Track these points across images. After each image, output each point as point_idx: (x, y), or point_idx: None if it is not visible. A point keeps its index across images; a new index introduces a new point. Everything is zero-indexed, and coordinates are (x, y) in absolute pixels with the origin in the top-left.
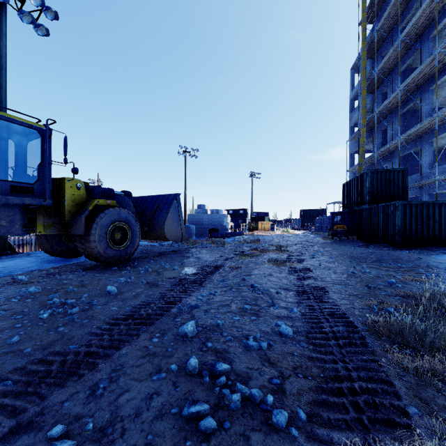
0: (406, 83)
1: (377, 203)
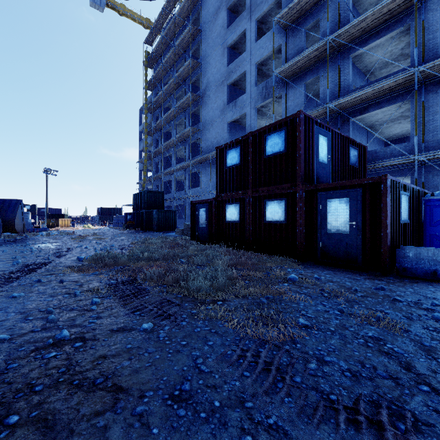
0: (165, 144)
1: (150, 209)
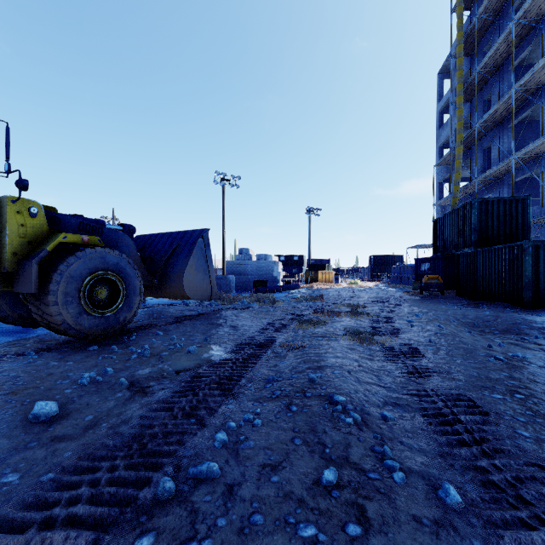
0: (523, 82)
1: (486, 245)
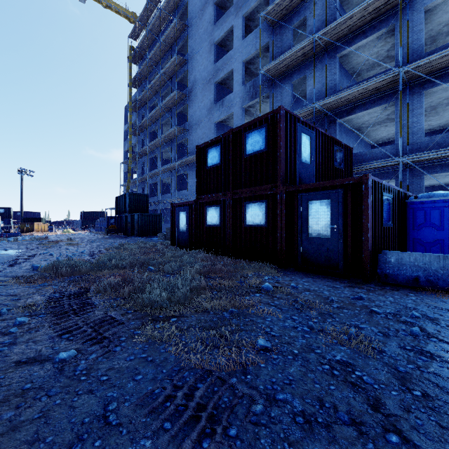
0: (151, 144)
1: (133, 213)
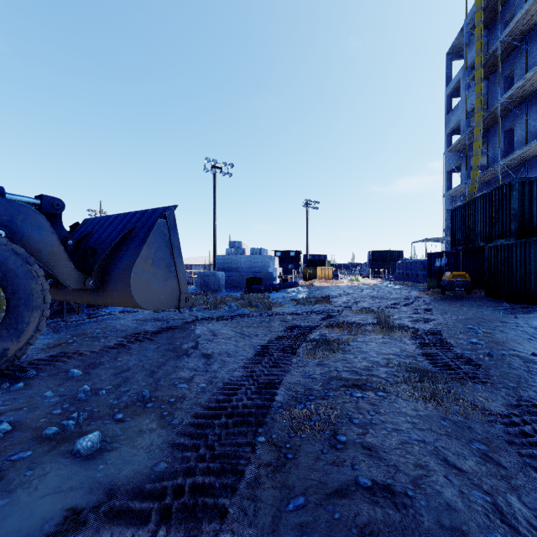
0: None
1: (530, 236)
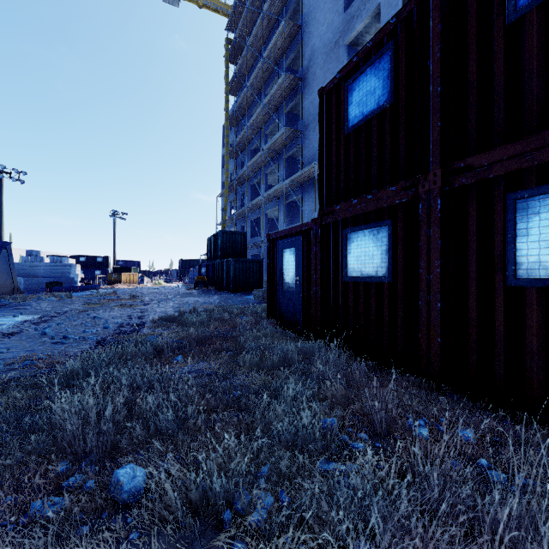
0: (251, 164)
1: (227, 258)
